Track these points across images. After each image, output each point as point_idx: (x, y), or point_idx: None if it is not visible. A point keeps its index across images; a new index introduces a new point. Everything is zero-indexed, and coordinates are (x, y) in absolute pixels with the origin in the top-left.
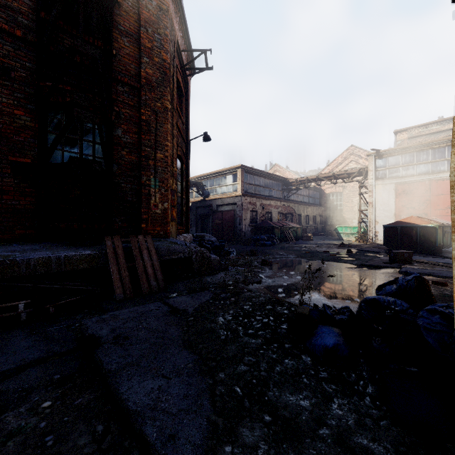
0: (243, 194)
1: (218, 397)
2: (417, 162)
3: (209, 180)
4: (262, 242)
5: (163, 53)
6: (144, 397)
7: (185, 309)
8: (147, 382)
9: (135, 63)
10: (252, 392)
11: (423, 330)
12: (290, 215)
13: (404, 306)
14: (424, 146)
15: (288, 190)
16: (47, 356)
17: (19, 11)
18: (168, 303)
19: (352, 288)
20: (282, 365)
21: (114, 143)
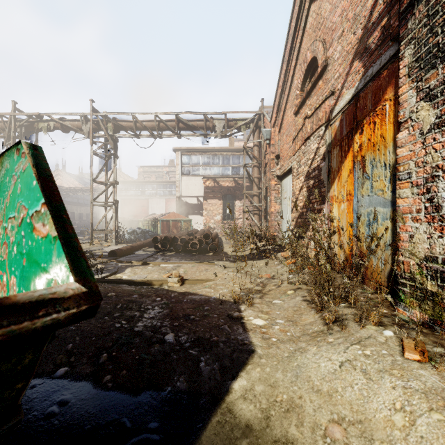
0: None
1: None
2: (130, 189)
3: None
4: None
5: None
6: None
7: None
8: None
9: None
10: None
11: None
12: None
13: None
14: (132, 182)
15: (62, 195)
16: None
17: None
18: None
19: None
20: None
21: None
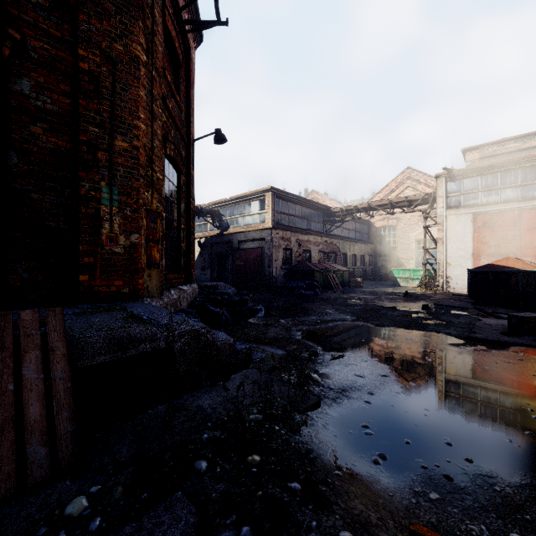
0: (274, 226)
1: None
2: (502, 185)
3: (228, 208)
4: (300, 292)
5: None
6: None
7: None
8: None
9: None
10: None
11: None
12: (333, 255)
13: None
14: (512, 164)
15: (330, 223)
16: None
17: None
18: None
19: (516, 418)
20: None
21: (12, 106)
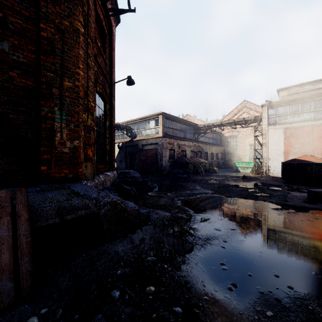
0: (163, 136)
1: None
2: (302, 111)
3: (136, 125)
4: (179, 176)
5: None
6: None
7: None
8: None
9: None
10: None
11: None
12: (199, 153)
13: None
14: (308, 98)
15: (198, 134)
16: None
17: None
18: None
19: (318, 258)
20: None
21: None
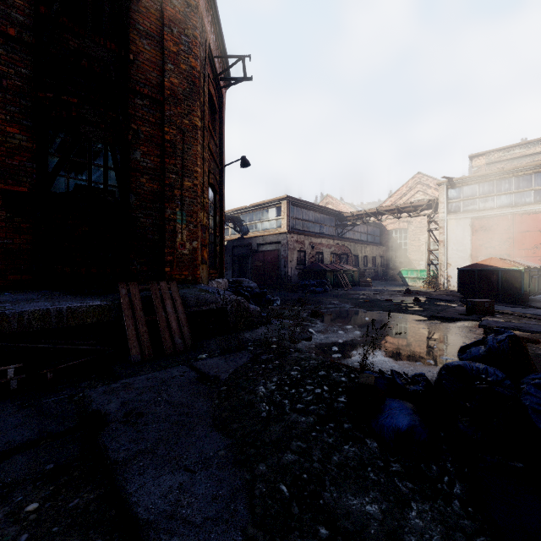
0: (289, 231)
1: (258, 499)
2: (498, 192)
3: (248, 215)
4: (312, 289)
5: (191, 59)
6: (159, 499)
7: (217, 375)
8: (164, 477)
9: (157, 71)
10: (302, 493)
11: (531, 412)
12: (345, 256)
13: (498, 375)
14: (506, 173)
15: (342, 226)
16: (40, 438)
17: (13, 5)
18: (195, 367)
19: (423, 347)
20: (341, 454)
21: (132, 168)
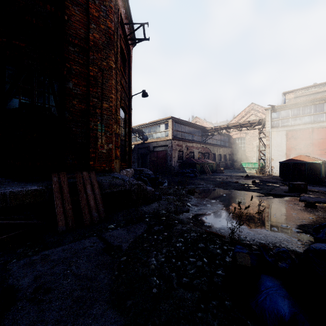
0: (173, 138)
1: None
2: (303, 114)
3: (147, 128)
4: (187, 175)
5: (108, 22)
6: None
7: (120, 245)
8: None
9: (84, 28)
10: None
11: None
12: (207, 154)
13: None
14: (308, 102)
15: (205, 136)
16: None
17: None
18: (104, 237)
19: (266, 216)
20: None
21: (66, 94)
